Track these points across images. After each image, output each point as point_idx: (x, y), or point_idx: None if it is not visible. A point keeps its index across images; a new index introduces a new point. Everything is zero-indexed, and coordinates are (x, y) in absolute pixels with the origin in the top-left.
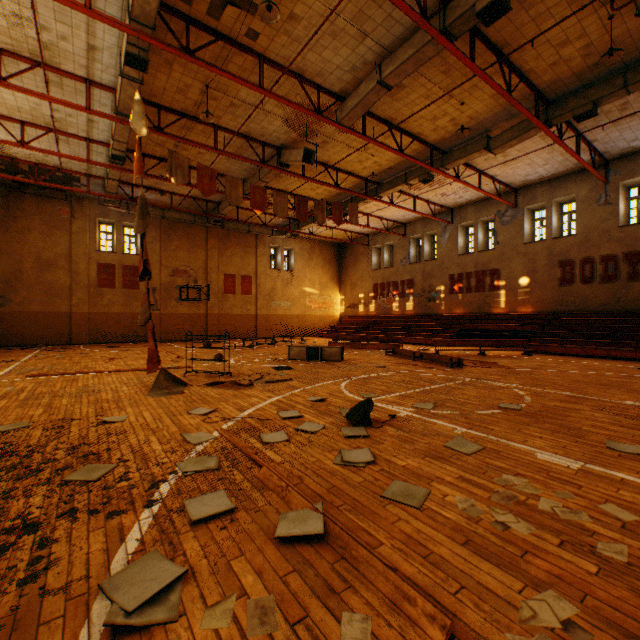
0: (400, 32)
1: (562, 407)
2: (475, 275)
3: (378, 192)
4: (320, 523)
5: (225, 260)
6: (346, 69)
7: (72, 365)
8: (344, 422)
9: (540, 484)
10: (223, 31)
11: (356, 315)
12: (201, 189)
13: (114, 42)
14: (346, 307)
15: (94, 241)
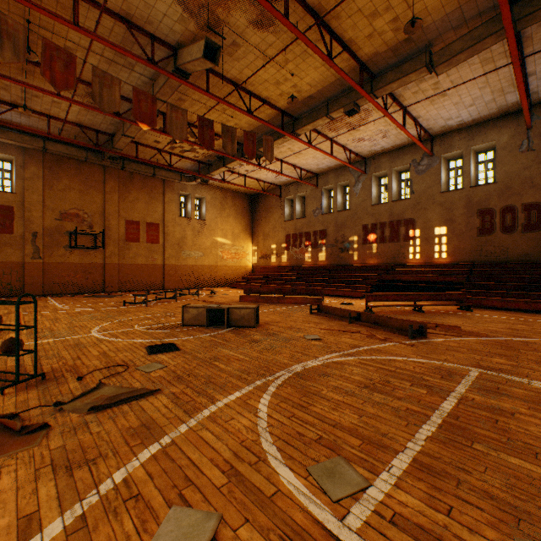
0: None
1: None
2: (389, 225)
3: (295, 128)
4: None
5: (127, 205)
6: None
7: None
8: None
9: None
10: None
11: (268, 265)
12: (49, 77)
13: None
14: (259, 258)
15: None
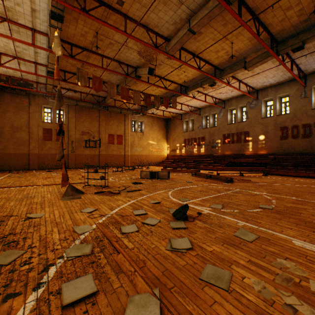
0: (200, 1)
1: (295, 207)
2: (236, 134)
3: (187, 91)
4: (157, 310)
5: (109, 127)
6: (171, 23)
7: (25, 181)
8: (171, 217)
9: (304, 267)
10: (104, 0)
11: (175, 155)
12: (94, 88)
13: (45, 7)
14: (170, 151)
15: (41, 117)
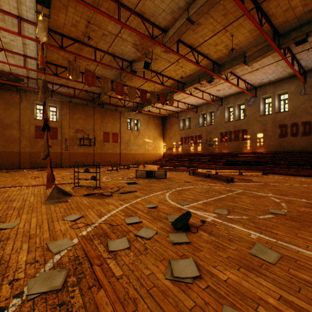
0: None
1: (310, 212)
2: (234, 132)
3: (184, 88)
4: None
5: (104, 124)
6: (168, 12)
7: (11, 181)
8: (170, 227)
9: None
10: None
11: (171, 153)
12: (87, 83)
13: None
14: (166, 149)
15: (33, 114)
